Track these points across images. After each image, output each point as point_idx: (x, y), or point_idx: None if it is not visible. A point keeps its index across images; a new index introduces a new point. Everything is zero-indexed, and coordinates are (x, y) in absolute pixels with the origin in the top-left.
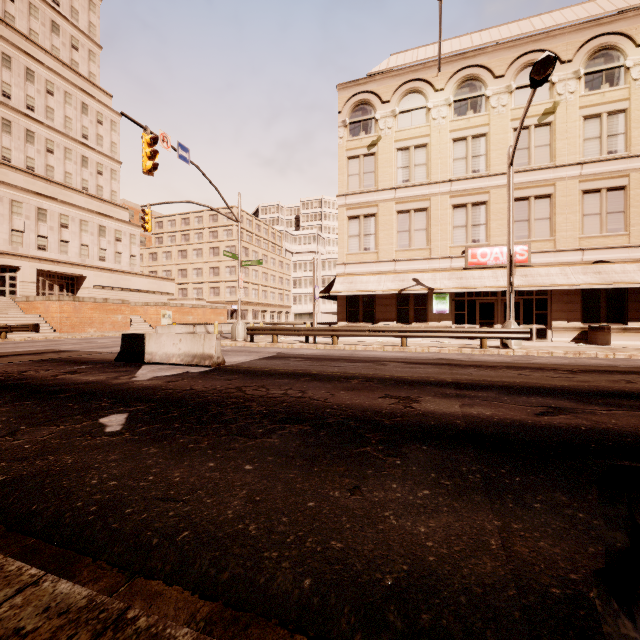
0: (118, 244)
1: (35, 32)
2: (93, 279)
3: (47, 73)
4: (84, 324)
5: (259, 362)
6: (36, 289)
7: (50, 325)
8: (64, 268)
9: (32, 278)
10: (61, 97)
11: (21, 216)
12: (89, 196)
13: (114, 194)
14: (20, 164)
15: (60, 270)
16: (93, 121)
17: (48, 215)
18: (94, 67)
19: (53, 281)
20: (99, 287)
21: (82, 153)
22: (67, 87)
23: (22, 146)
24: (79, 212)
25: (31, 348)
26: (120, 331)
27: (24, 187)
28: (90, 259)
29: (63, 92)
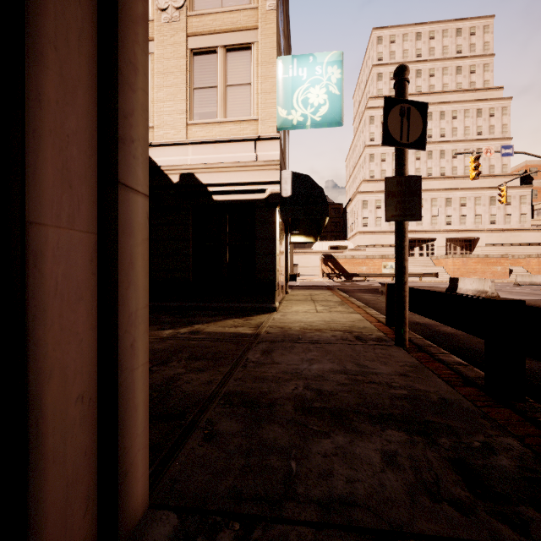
0: (507, 207)
1: (445, 84)
2: (484, 239)
3: (452, 106)
4: (469, 273)
5: (531, 300)
6: (445, 250)
7: (447, 273)
8: (462, 234)
9: (442, 244)
10: (461, 116)
11: (436, 206)
12: (482, 177)
13: (504, 167)
14: (436, 174)
15: (460, 236)
16: (485, 118)
17: (452, 201)
18: (487, 75)
19: (456, 244)
20: (489, 245)
21: (477, 147)
22: (465, 106)
23: (437, 162)
24: (473, 192)
25: (424, 285)
26: (499, 279)
27: (438, 188)
28: (482, 224)
29: (463, 112)
